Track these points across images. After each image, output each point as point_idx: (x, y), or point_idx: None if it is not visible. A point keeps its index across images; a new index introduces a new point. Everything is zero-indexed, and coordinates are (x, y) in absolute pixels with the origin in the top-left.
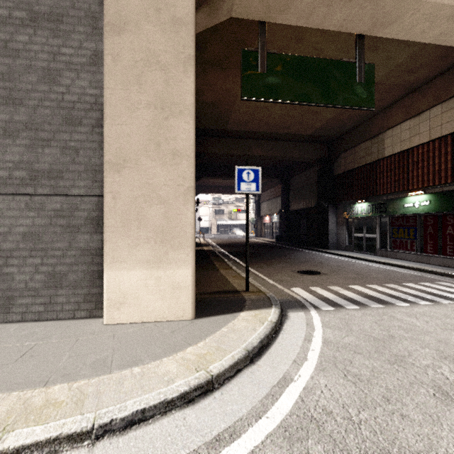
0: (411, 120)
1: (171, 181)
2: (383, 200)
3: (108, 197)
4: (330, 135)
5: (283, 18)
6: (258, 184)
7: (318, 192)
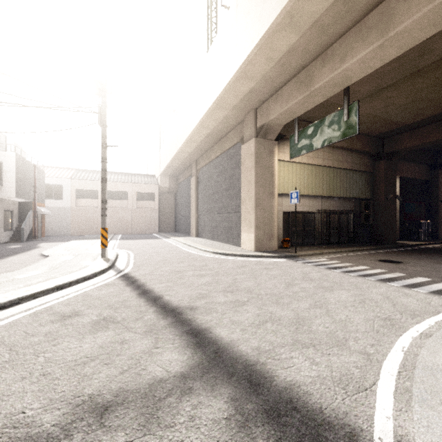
0: None
1: (250, 206)
2: None
3: (241, 212)
4: None
5: (299, 114)
6: (298, 199)
7: None
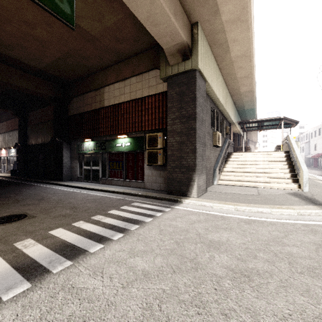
0: (120, 82)
1: None
2: (103, 140)
3: None
4: (63, 78)
5: None
6: None
7: (54, 129)
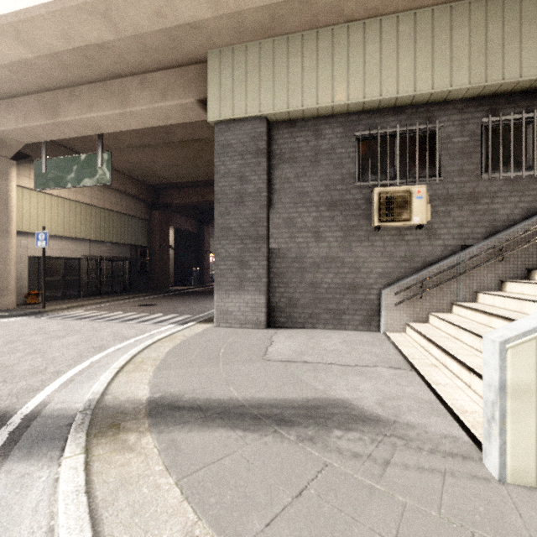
0: None
1: None
2: None
3: None
4: None
5: (47, 139)
6: (47, 242)
7: None
